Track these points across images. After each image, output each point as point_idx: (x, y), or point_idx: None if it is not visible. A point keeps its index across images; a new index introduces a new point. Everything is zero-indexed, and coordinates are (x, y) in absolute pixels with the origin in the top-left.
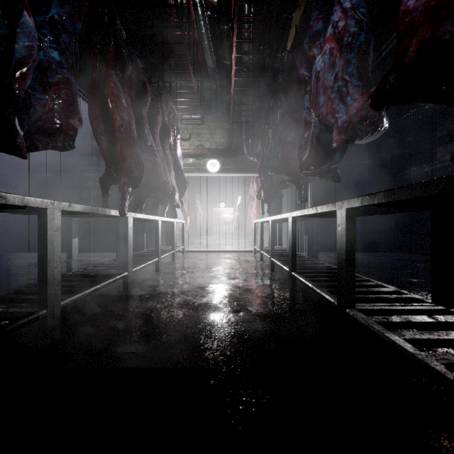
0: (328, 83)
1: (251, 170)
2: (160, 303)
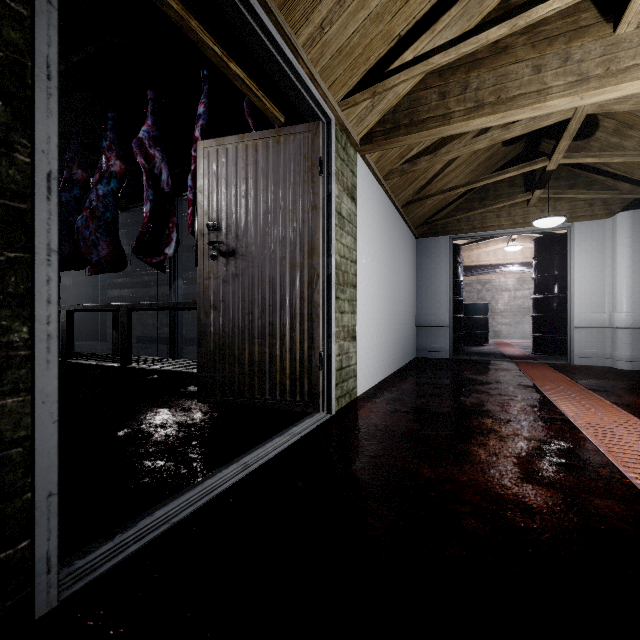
0: None
1: None
2: None
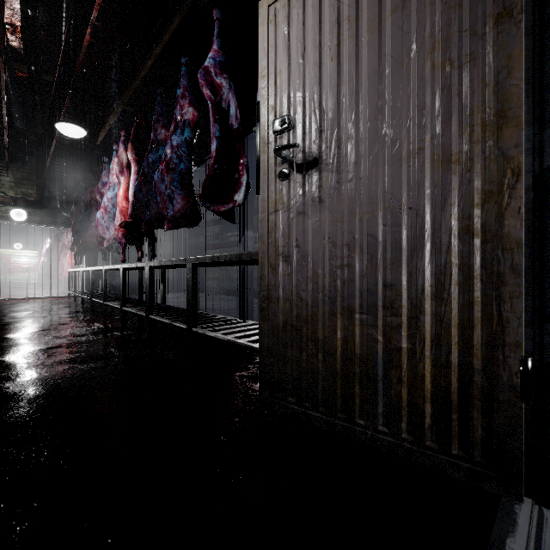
0: (100, 223)
1: (66, 224)
2: (2, 317)
